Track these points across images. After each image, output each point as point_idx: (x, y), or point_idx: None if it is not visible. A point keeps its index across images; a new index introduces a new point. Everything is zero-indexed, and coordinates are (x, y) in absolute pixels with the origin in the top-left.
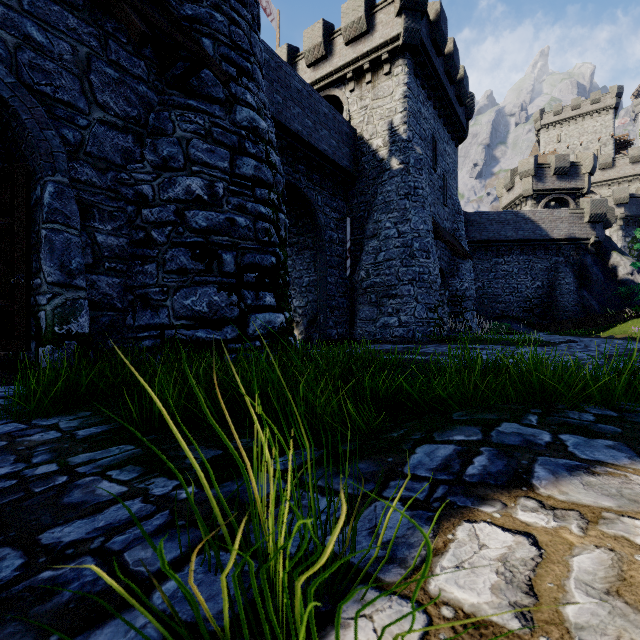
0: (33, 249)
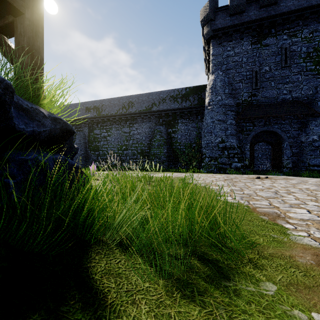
0: (282, 153)
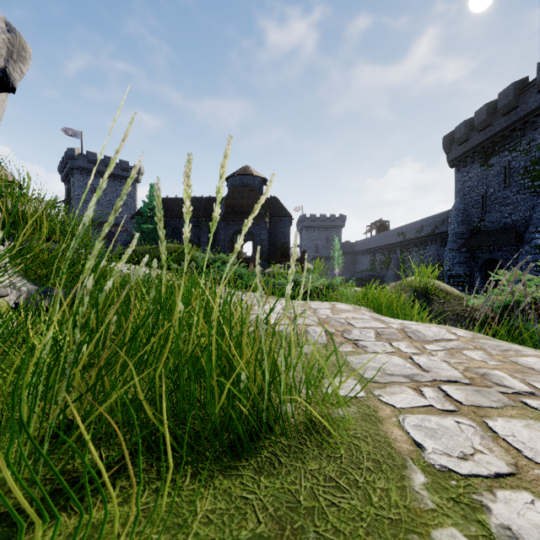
0: None
